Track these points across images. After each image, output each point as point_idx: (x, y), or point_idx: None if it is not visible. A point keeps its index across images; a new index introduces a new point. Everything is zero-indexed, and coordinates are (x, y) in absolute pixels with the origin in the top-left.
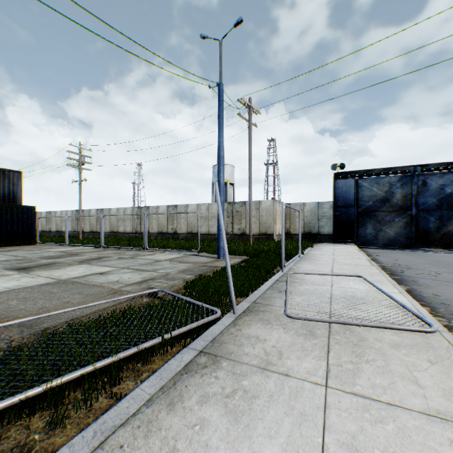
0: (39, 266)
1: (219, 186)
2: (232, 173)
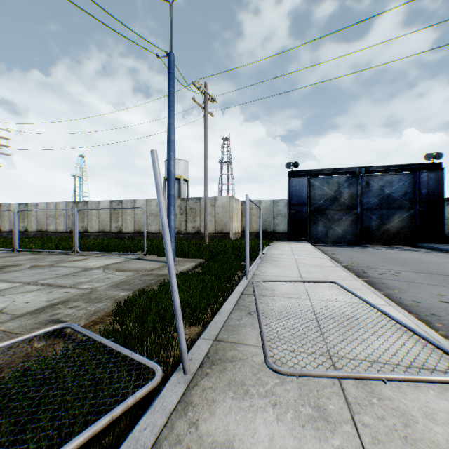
0: None
1: (169, 176)
2: (186, 168)
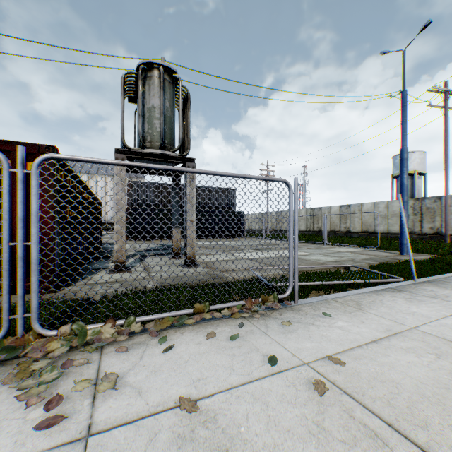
0: (263, 249)
1: (401, 187)
2: (421, 160)
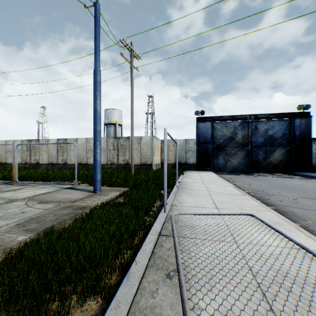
0: None
1: (95, 114)
2: (120, 116)
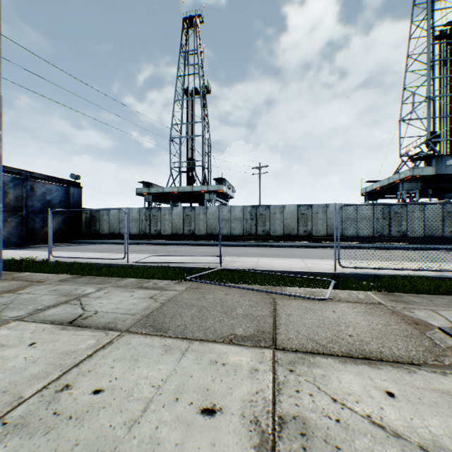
0: None
1: (0, 162)
2: None
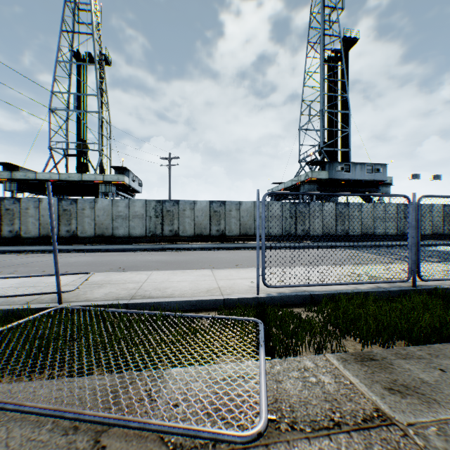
0: None
1: None
2: None
